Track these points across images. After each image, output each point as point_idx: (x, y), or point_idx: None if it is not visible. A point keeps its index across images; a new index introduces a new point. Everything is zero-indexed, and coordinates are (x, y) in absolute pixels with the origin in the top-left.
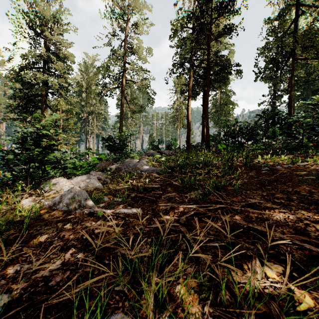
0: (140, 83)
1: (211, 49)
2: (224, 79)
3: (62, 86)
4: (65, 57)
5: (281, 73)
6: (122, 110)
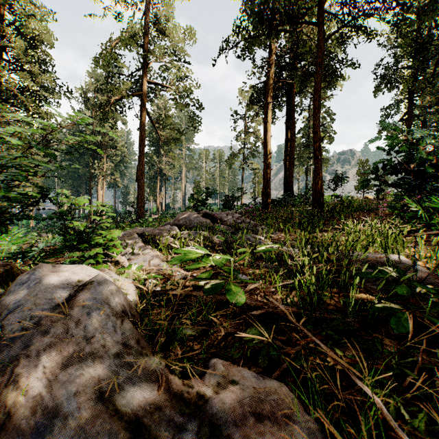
0: (175, 89)
1: (315, 3)
2: (334, 71)
3: (28, 90)
4: (35, 36)
5: (437, 64)
6: (142, 136)
